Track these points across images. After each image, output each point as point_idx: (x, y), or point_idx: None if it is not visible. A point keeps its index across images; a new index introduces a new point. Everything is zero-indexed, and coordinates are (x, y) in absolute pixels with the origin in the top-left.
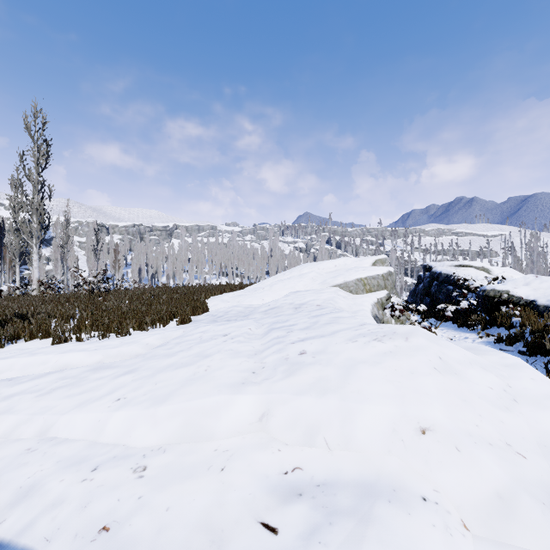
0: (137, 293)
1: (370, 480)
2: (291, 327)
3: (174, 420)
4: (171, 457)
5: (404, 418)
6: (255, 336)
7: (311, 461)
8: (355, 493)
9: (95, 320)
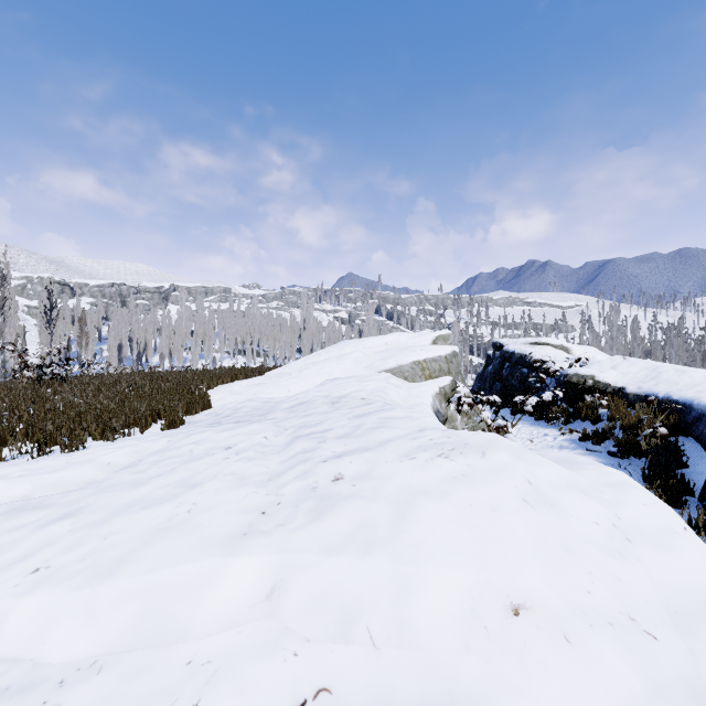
0: (109, 382)
1: None
2: (324, 435)
3: (123, 609)
4: (109, 684)
5: (487, 589)
6: (272, 448)
7: (346, 674)
8: None
9: (32, 427)
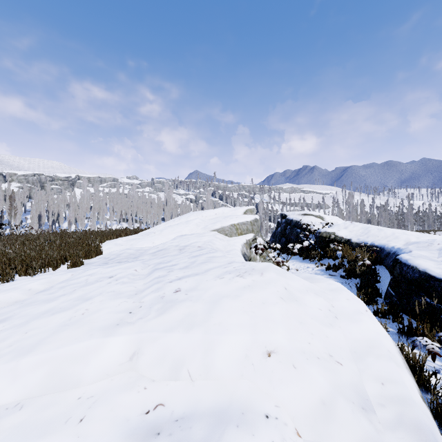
0: (31, 238)
1: (224, 407)
2: (172, 267)
3: (37, 371)
4: (27, 414)
5: (255, 344)
6: (139, 276)
7: (174, 395)
8: (209, 423)
9: None
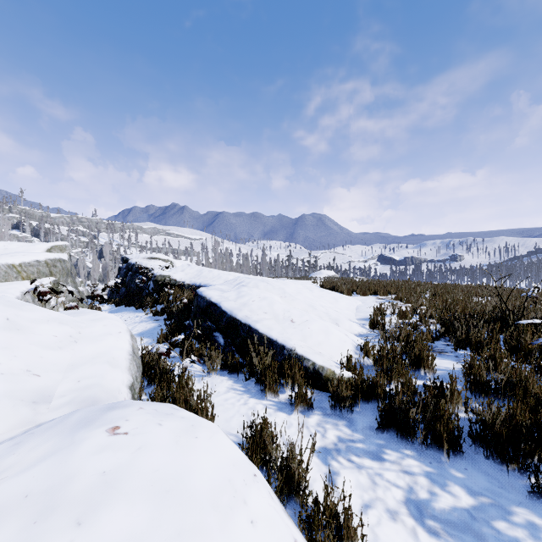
0: None
1: None
2: None
3: None
4: None
5: None
6: None
7: None
8: None
9: None
